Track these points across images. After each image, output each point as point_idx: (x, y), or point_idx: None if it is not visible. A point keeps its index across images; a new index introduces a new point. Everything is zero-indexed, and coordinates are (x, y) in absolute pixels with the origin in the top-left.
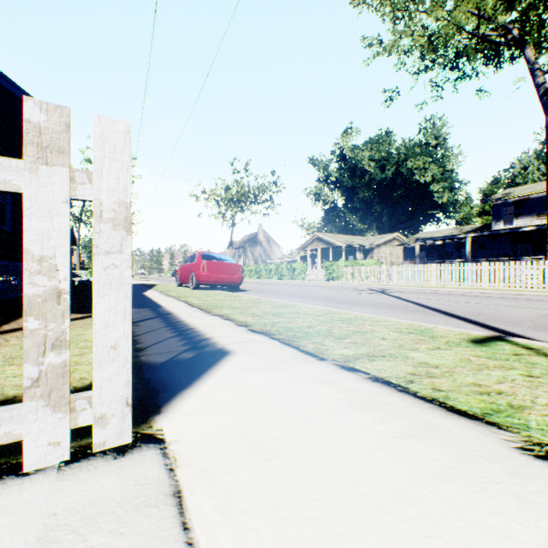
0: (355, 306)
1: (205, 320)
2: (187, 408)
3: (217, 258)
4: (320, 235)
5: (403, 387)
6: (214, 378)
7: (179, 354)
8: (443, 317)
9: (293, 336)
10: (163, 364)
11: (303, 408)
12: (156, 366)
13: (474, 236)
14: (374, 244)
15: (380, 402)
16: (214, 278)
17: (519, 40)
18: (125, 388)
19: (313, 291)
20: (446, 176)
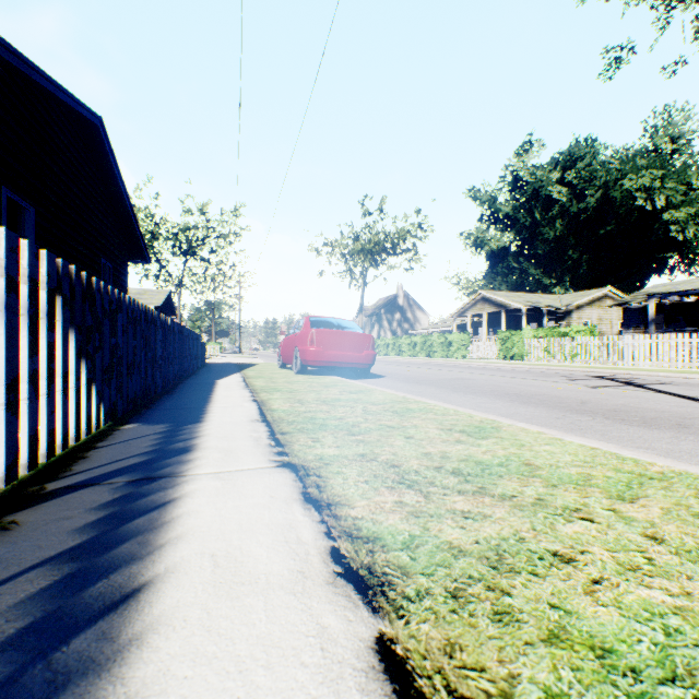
0: (637, 428)
1: (238, 503)
2: None
3: (334, 324)
4: (487, 293)
5: None
6: None
7: None
8: None
9: None
10: None
11: None
12: None
13: None
14: (572, 305)
15: None
16: (328, 357)
17: None
18: None
19: (495, 379)
20: (692, 197)
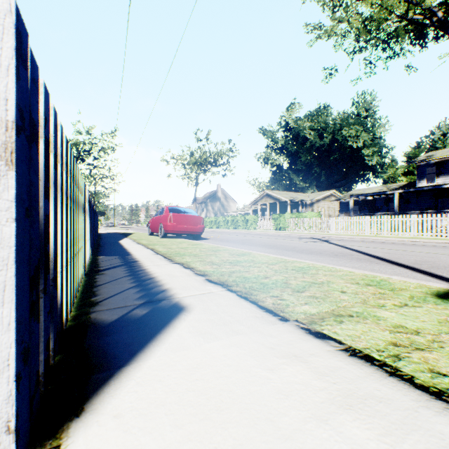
0: (304, 254)
1: (166, 269)
2: (118, 403)
3: (182, 211)
4: (269, 192)
5: (392, 367)
6: (163, 348)
7: (131, 311)
8: (388, 265)
9: (250, 288)
10: (111, 324)
11: (272, 408)
12: (103, 327)
13: (401, 192)
14: (314, 199)
15: (372, 396)
16: (179, 228)
17: (443, 21)
18: (4, 406)
19: (264, 239)
20: (375, 142)
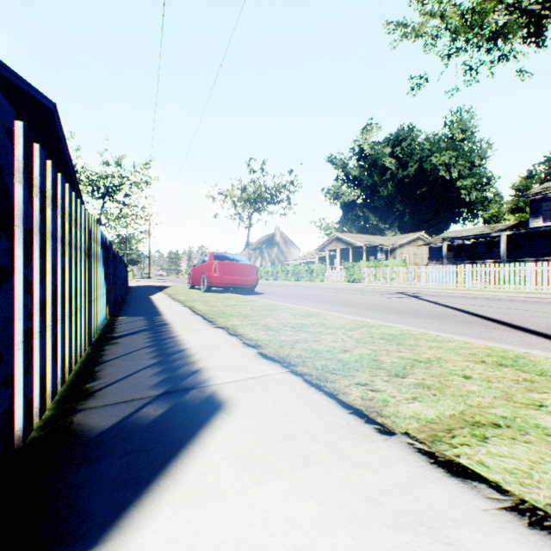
0: (390, 315)
1: (204, 336)
2: None
3: (231, 258)
4: (339, 234)
5: None
6: (175, 495)
7: (140, 409)
8: (512, 331)
9: (323, 369)
10: (100, 436)
11: None
12: (85, 442)
13: (509, 235)
14: (397, 244)
15: None
16: (226, 280)
17: None
18: None
19: (335, 294)
20: (474, 172)
